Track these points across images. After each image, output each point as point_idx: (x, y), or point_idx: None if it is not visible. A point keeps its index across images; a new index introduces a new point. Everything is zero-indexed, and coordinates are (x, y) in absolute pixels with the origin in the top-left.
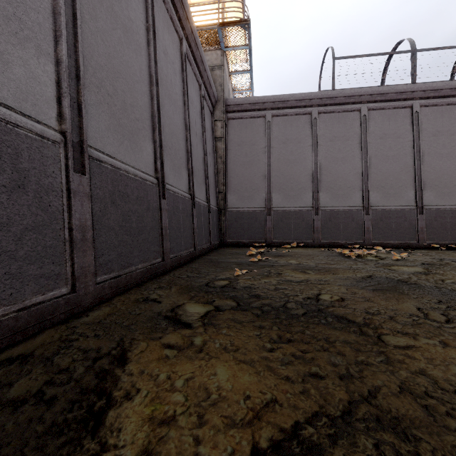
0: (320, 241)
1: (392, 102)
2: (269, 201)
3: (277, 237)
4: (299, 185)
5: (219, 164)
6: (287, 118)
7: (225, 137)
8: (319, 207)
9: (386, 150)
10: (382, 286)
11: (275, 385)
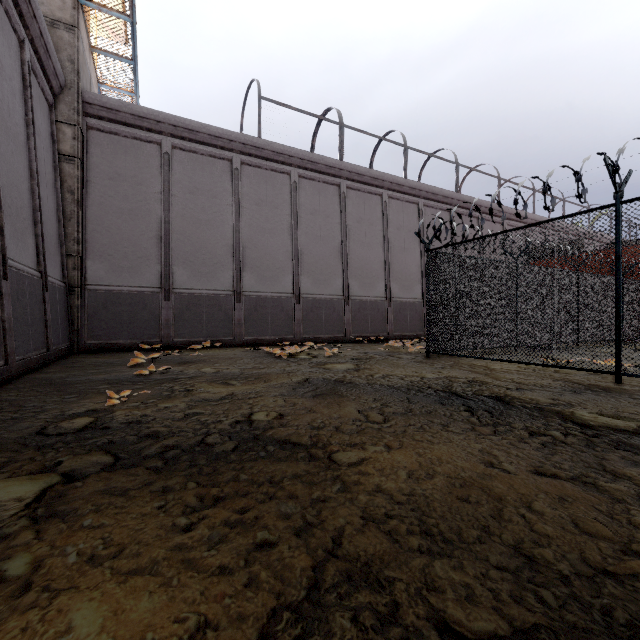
0: (244, 338)
1: (322, 174)
2: (168, 278)
3: (181, 334)
4: (215, 259)
5: (68, 203)
6: (197, 157)
7: (82, 158)
8: (242, 292)
9: (317, 229)
10: (321, 390)
11: (202, 594)
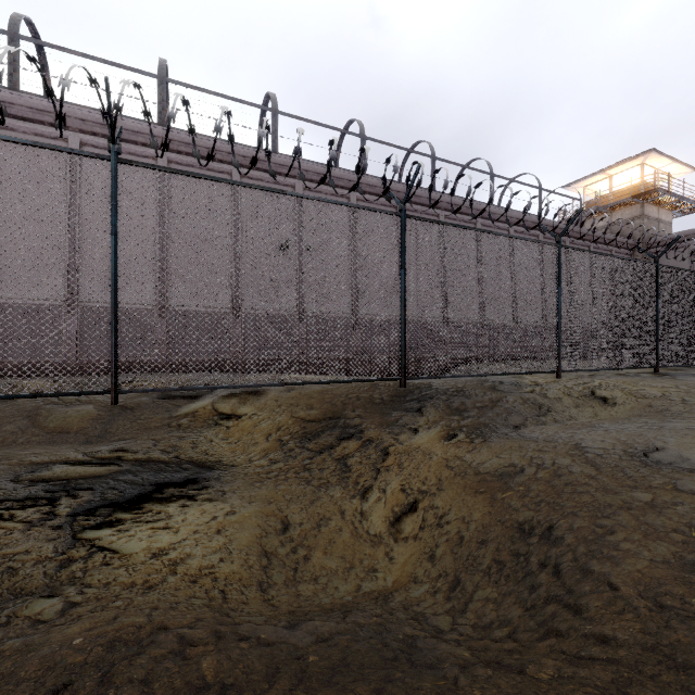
0: None
1: None
2: None
3: None
4: None
5: None
6: None
7: None
8: None
9: None
10: None
11: None
